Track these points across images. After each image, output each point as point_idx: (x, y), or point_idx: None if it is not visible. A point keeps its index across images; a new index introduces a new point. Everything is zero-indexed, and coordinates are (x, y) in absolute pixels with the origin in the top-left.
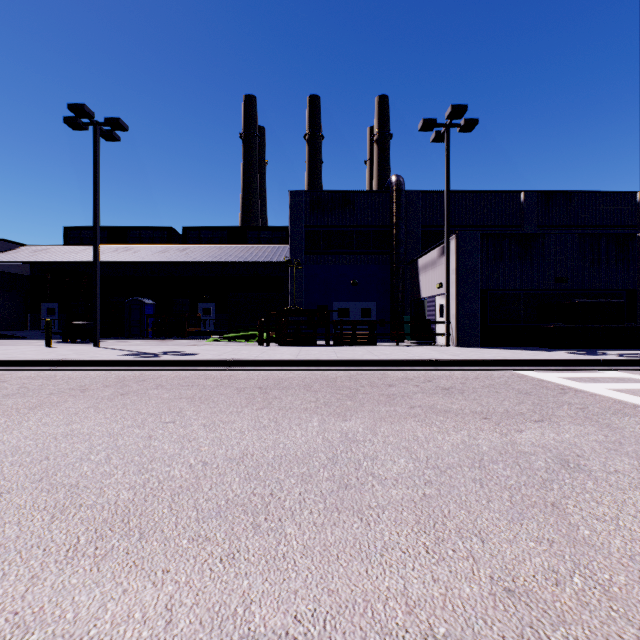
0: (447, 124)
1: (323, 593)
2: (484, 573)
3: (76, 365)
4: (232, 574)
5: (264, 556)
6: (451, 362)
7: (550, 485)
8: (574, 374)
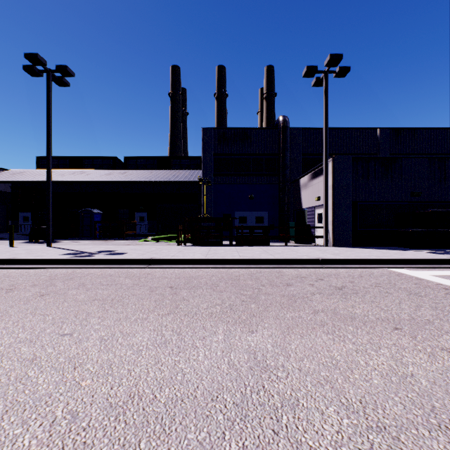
0: (325, 71)
1: None
2: None
3: (21, 263)
4: None
5: None
6: (335, 261)
7: None
8: (442, 272)
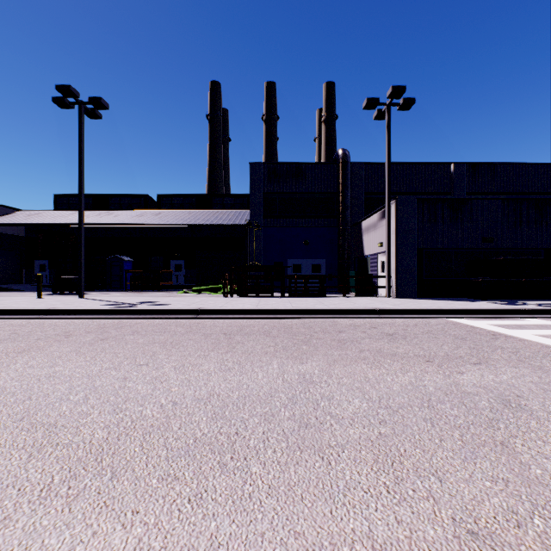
0: (388, 103)
1: (289, 536)
2: (446, 514)
3: (62, 314)
4: (200, 515)
5: (231, 496)
6: (393, 311)
7: (496, 424)
8: (502, 322)
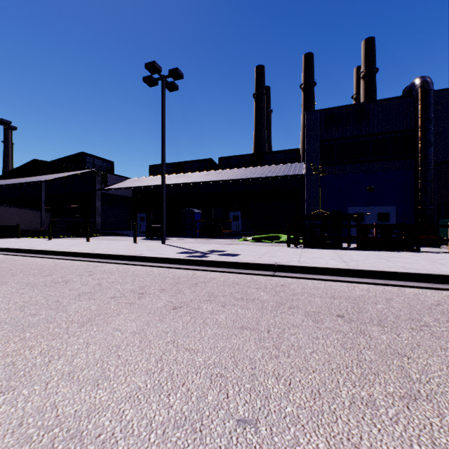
0: None
1: None
2: None
3: (145, 260)
4: None
5: None
6: None
7: None
8: None
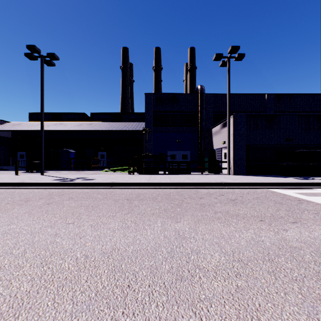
0: (228, 56)
1: None
2: None
3: (28, 185)
4: None
5: None
6: (233, 184)
7: None
8: (301, 191)
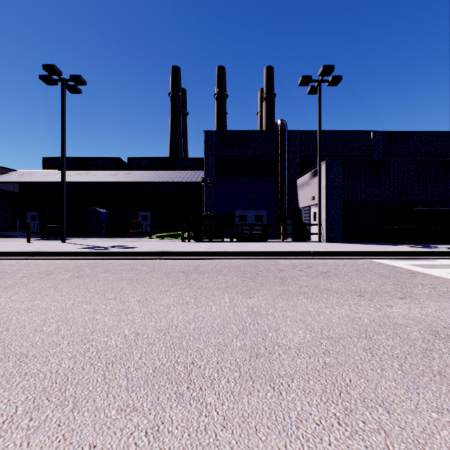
0: (319, 80)
1: None
2: (399, 449)
3: (46, 255)
4: (156, 449)
5: (187, 428)
6: (324, 253)
7: (431, 354)
8: (417, 262)
